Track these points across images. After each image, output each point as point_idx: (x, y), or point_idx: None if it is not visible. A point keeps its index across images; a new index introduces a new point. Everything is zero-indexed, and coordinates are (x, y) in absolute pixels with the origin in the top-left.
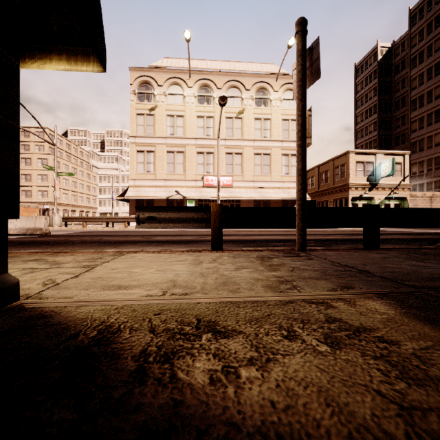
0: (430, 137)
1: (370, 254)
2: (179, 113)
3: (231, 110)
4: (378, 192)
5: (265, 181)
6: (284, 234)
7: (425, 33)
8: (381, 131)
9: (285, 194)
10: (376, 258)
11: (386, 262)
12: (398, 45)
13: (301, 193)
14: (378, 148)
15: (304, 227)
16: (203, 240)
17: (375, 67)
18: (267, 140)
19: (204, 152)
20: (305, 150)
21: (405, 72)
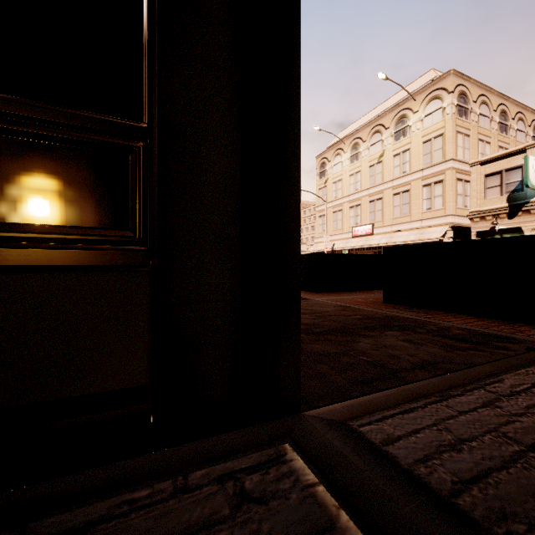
0: None
1: None
2: (339, 178)
3: (373, 157)
4: (531, 216)
5: (402, 223)
6: None
7: None
8: None
9: (414, 237)
10: None
11: None
12: None
13: None
14: None
15: None
16: None
17: None
18: (405, 175)
19: (354, 205)
20: None
21: None
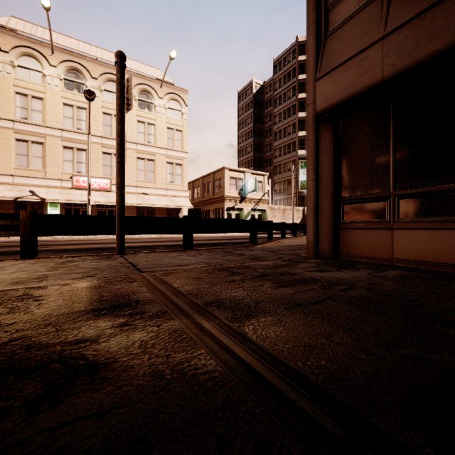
0: (285, 163)
1: (173, 254)
2: (36, 94)
3: (109, 106)
4: (246, 204)
5: (148, 188)
6: (153, 241)
7: (282, 82)
8: (256, 153)
9: (169, 202)
10: (170, 256)
11: (168, 259)
12: (267, 85)
13: (119, 204)
14: (254, 167)
15: (122, 233)
16: (42, 250)
17: (252, 98)
18: (151, 146)
19: (74, 147)
20: (123, 167)
21: (271, 109)
